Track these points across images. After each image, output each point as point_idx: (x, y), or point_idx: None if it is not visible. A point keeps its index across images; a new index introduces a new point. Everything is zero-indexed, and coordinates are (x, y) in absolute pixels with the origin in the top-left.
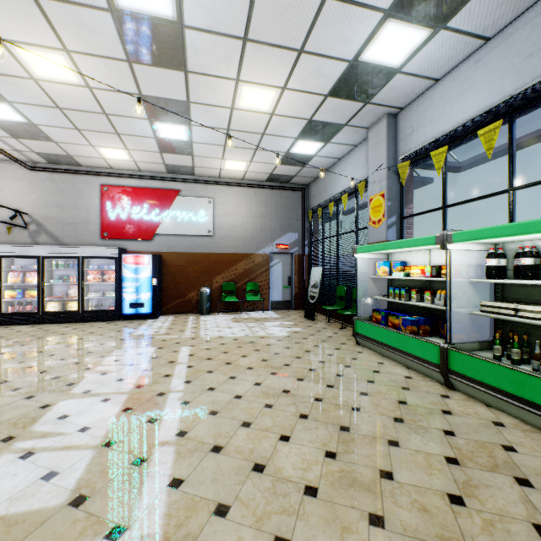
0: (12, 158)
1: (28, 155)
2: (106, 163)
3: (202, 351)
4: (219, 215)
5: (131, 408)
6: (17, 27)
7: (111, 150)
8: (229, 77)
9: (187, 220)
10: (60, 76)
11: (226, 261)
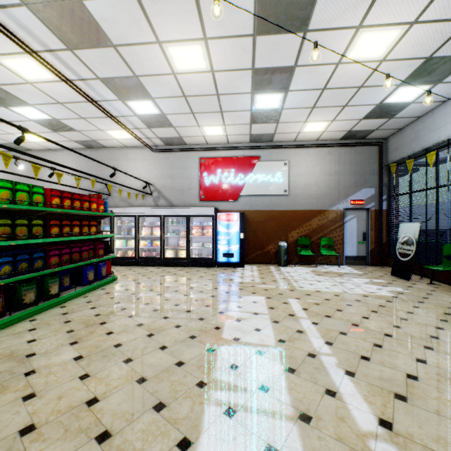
0: (143, 145)
1: (153, 141)
2: (204, 140)
3: (312, 305)
4: (294, 176)
5: (293, 369)
6: (174, 27)
7: (211, 128)
8: (350, 25)
9: (265, 182)
10: (193, 66)
11: (300, 217)
